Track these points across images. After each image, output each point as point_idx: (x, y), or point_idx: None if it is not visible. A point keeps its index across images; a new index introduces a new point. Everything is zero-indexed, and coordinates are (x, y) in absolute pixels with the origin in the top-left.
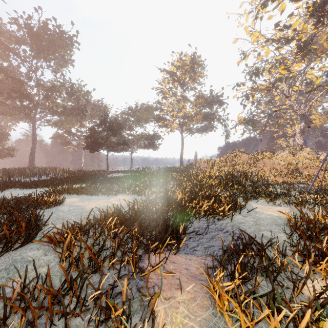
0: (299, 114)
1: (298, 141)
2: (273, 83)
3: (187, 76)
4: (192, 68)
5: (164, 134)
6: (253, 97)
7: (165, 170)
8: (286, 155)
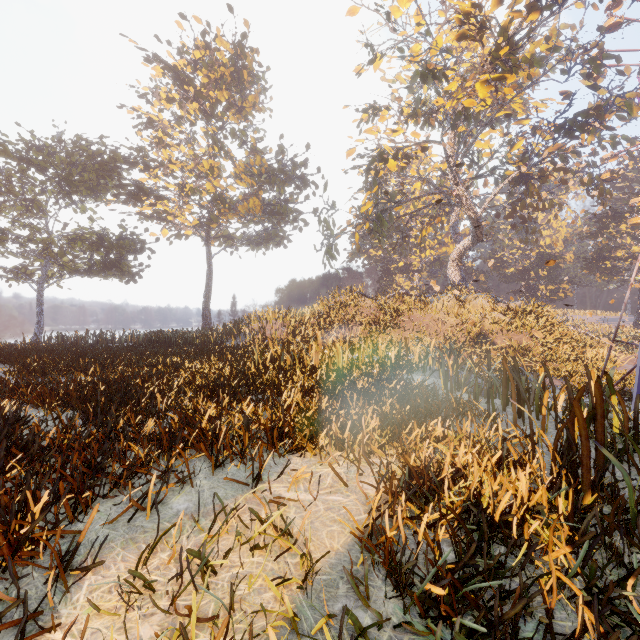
0: (469, 216)
1: (453, 277)
2: (453, 121)
3: (222, 96)
4: (237, 80)
5: (157, 239)
6: (396, 158)
7: (154, 343)
8: (450, 303)
